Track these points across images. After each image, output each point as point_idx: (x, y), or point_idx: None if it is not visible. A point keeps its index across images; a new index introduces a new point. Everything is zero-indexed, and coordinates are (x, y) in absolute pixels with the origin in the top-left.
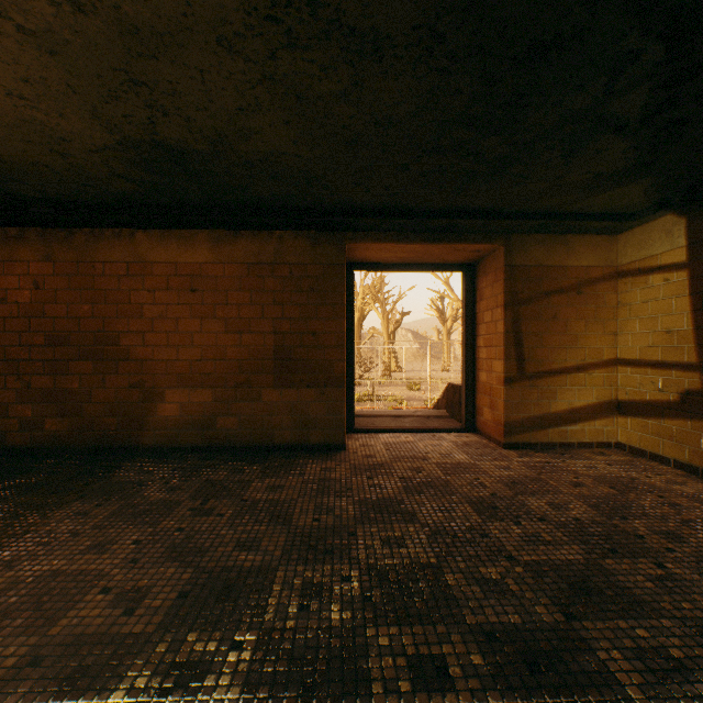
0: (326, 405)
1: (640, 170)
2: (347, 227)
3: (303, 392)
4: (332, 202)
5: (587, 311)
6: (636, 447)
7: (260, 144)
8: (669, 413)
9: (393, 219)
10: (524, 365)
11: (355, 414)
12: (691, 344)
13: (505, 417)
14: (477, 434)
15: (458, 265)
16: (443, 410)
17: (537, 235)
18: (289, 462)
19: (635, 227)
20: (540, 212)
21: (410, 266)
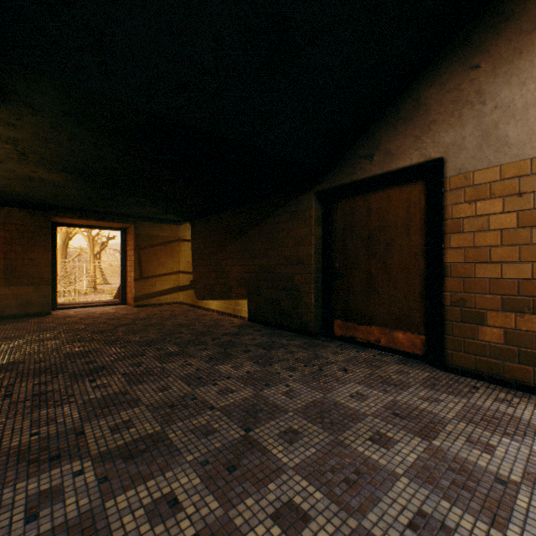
0: (40, 294)
1: (168, 213)
2: (53, 211)
3: (25, 288)
4: (45, 203)
5: (169, 253)
6: (184, 302)
7: (11, 189)
8: (189, 288)
9: (78, 212)
10: (143, 273)
11: (58, 304)
12: (192, 266)
13: (135, 295)
14: (127, 305)
15: (118, 228)
16: (117, 299)
17: (149, 222)
18: (18, 320)
19: (183, 224)
20: (145, 216)
21: (92, 227)
